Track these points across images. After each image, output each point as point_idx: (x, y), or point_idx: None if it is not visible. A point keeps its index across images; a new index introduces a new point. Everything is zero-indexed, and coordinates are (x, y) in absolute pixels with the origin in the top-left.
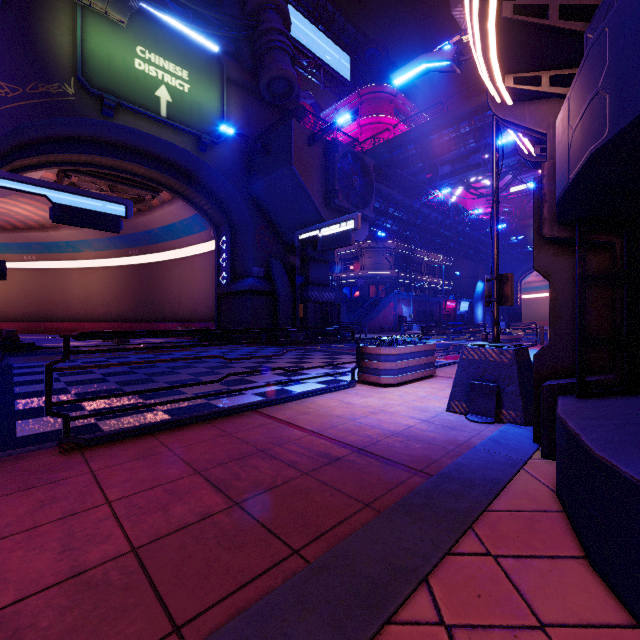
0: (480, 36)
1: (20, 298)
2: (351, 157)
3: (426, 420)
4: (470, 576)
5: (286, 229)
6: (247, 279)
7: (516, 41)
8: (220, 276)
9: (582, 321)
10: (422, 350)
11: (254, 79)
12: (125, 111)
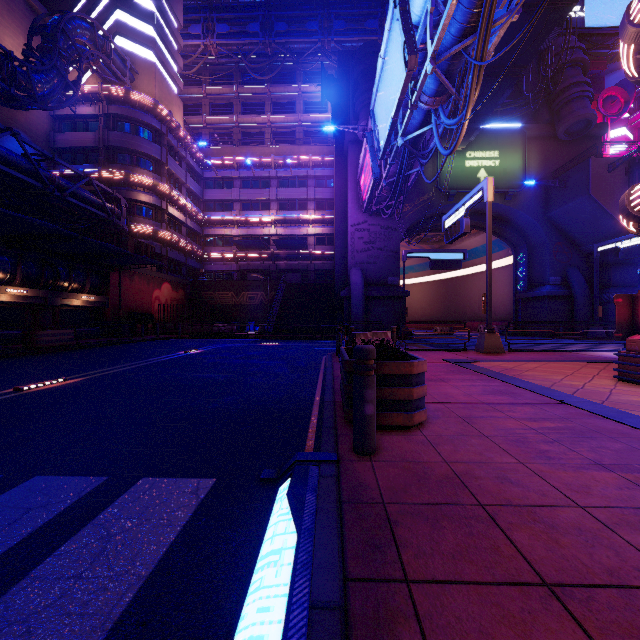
0: None
1: None
2: None
3: None
4: None
5: (584, 241)
6: (544, 287)
7: None
8: (517, 285)
9: None
10: None
11: (551, 127)
12: (459, 194)
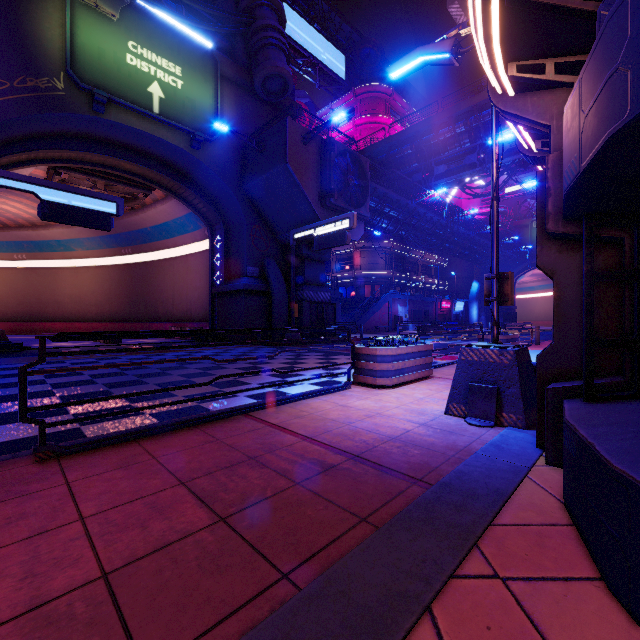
0: (482, 20)
1: (10, 298)
2: (347, 156)
3: (424, 424)
4: (477, 603)
5: (281, 228)
6: (241, 279)
7: (520, 25)
8: (214, 275)
9: (590, 321)
10: (419, 351)
11: (249, 76)
12: (116, 107)
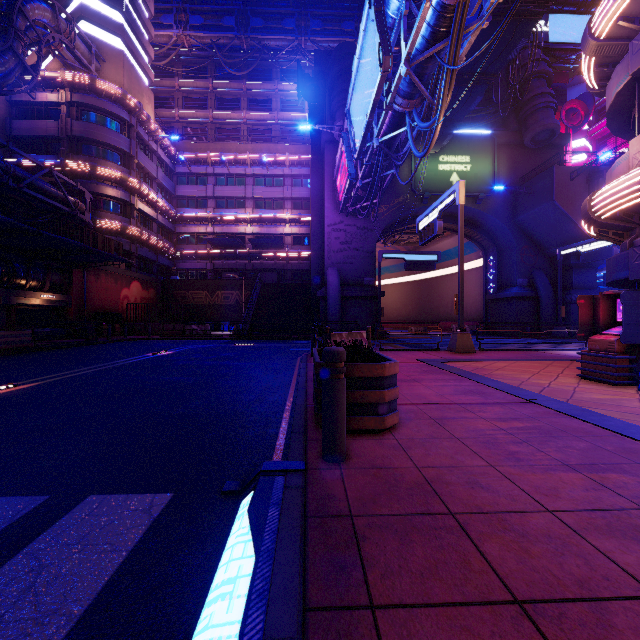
0: None
1: None
2: None
3: None
4: None
5: (548, 245)
6: (512, 288)
7: None
8: (487, 286)
9: None
10: None
11: (518, 135)
12: (432, 197)
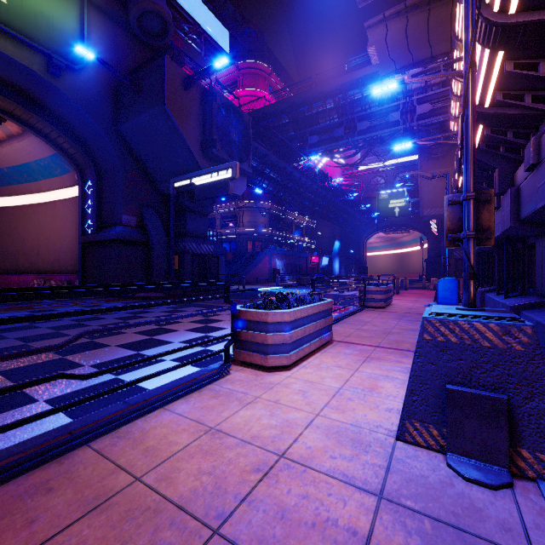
0: None
1: None
2: (229, 110)
3: (383, 491)
4: None
5: (161, 177)
6: (115, 227)
7: None
8: (85, 224)
9: None
10: (320, 311)
11: (124, 11)
12: None
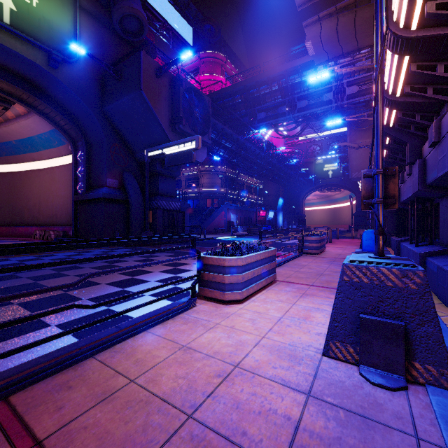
0: None
1: None
2: (193, 93)
3: (310, 391)
4: None
5: (138, 148)
6: (101, 188)
7: None
8: (77, 186)
9: None
10: (266, 257)
11: (108, 14)
12: None
